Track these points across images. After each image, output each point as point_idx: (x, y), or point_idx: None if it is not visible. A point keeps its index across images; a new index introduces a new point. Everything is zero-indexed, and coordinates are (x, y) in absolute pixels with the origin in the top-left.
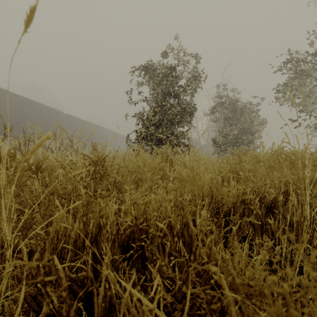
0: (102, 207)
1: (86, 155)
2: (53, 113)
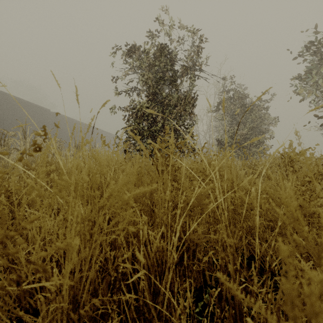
0: None
1: None
2: (38, 111)
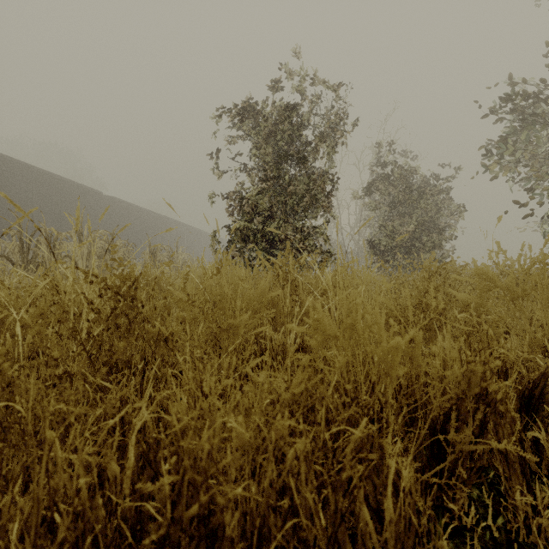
0: (59, 460)
1: (92, 273)
2: (84, 194)
